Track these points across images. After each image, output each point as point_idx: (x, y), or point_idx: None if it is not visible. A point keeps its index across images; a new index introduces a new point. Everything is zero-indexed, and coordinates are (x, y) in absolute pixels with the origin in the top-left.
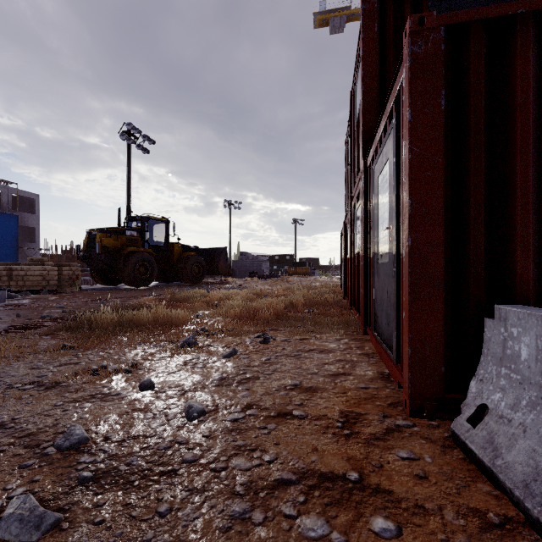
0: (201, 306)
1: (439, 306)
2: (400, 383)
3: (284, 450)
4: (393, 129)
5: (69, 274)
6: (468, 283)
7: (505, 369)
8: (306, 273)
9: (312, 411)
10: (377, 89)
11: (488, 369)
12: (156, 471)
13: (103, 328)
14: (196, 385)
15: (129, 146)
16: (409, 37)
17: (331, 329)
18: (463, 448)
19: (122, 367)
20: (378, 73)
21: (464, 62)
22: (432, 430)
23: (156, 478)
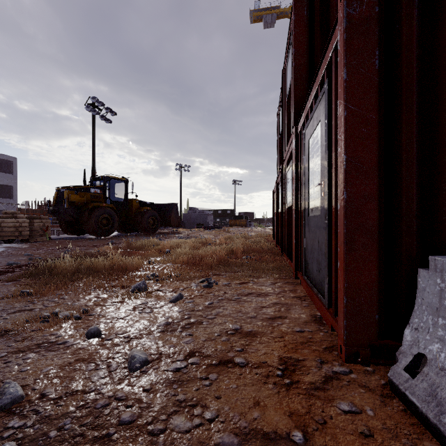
0: (153, 253)
1: (373, 256)
2: (333, 327)
3: (225, 406)
4: (325, 93)
5: (39, 226)
6: (401, 234)
7: (442, 320)
8: (244, 225)
9: (253, 357)
10: (306, 65)
11: (423, 318)
12: (88, 436)
13: (63, 274)
14: (142, 331)
15: (93, 117)
16: (344, 0)
17: (266, 274)
18: (403, 398)
19: (73, 313)
20: (307, 51)
21: (396, 24)
22: (368, 377)
23: (87, 445)
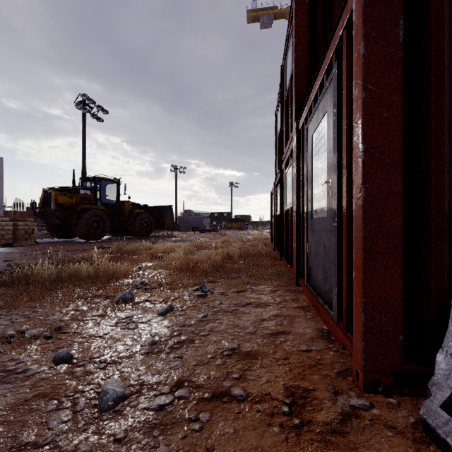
0: (145, 258)
1: (396, 265)
2: (345, 345)
3: None
4: (333, 79)
5: (24, 229)
6: (429, 239)
7: None
8: (241, 228)
9: (253, 387)
10: (308, 56)
11: None
12: None
13: (41, 283)
14: (123, 354)
15: (84, 115)
16: None
17: (265, 280)
18: (443, 446)
19: (44, 330)
20: (309, 41)
21: None
22: (394, 413)
23: None
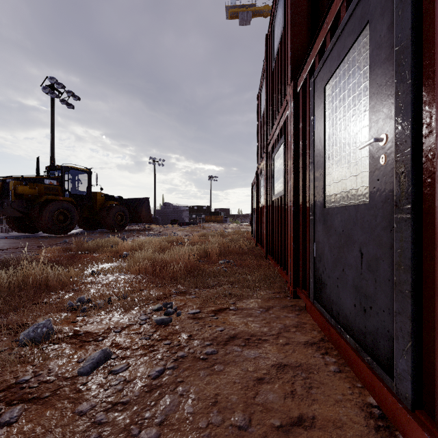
0: (106, 257)
1: None
2: None
3: None
4: None
5: None
6: None
7: None
8: (220, 221)
9: None
10: None
11: None
12: None
13: None
14: None
15: (52, 100)
16: None
17: (252, 289)
18: None
19: None
20: None
21: None
22: None
23: None
